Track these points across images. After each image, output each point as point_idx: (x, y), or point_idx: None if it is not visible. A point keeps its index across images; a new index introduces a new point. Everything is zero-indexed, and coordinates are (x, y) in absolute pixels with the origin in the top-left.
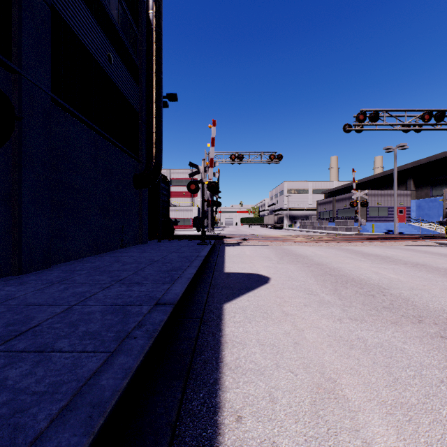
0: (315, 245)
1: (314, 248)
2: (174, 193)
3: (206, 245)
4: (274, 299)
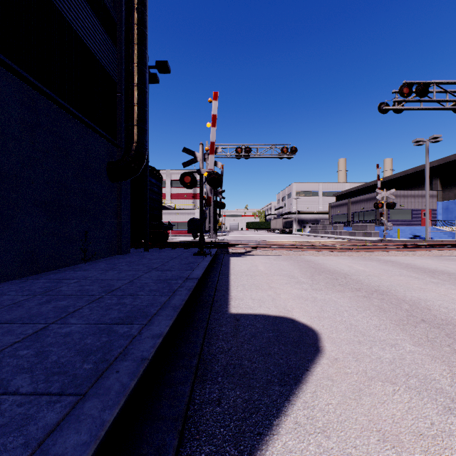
0: (344, 255)
1: (346, 259)
2: (174, 195)
3: (205, 256)
4: (377, 450)
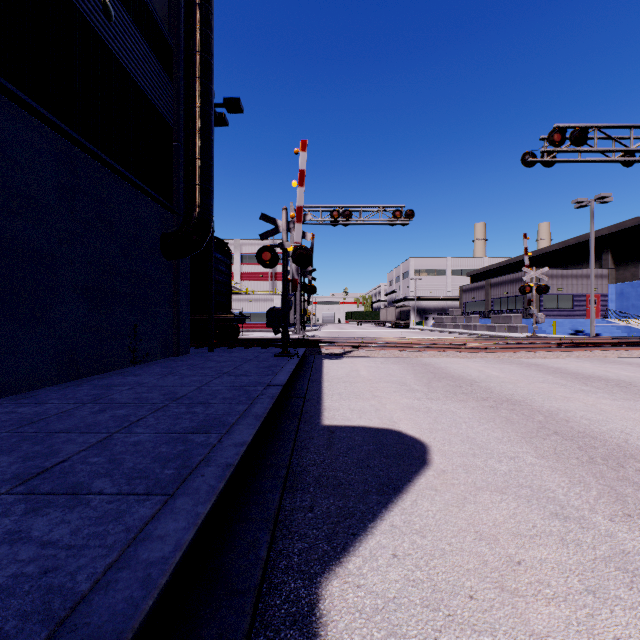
0: (475, 357)
1: (477, 362)
2: (246, 274)
3: (289, 358)
4: (471, 546)
